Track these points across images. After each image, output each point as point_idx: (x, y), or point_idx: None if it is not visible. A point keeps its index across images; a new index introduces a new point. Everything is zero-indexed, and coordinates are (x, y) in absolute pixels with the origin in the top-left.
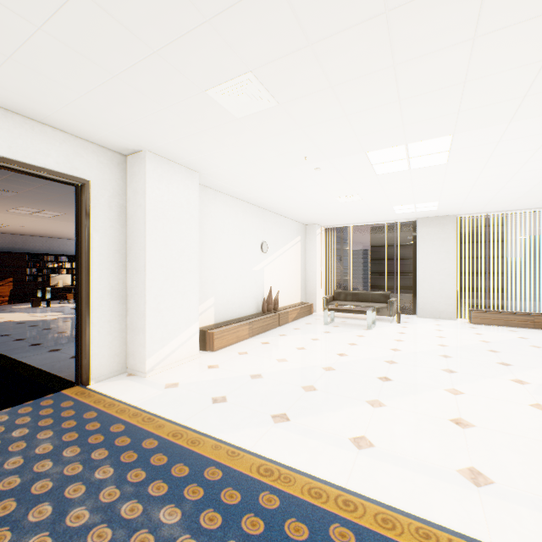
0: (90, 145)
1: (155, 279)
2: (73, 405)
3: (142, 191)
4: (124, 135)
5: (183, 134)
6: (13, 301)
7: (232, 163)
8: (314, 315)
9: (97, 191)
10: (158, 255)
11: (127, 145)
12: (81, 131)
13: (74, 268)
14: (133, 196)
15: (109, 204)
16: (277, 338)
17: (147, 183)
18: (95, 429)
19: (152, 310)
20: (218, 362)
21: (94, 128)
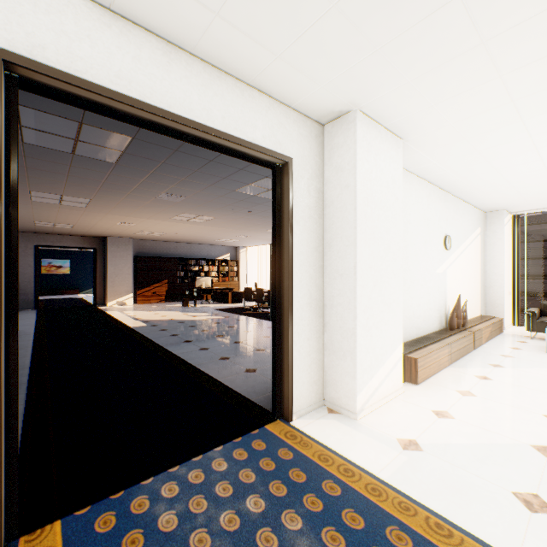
0: (291, 112)
1: (364, 285)
2: (293, 458)
3: (350, 167)
4: (344, 84)
5: (440, 60)
6: (167, 299)
7: (474, 110)
8: (507, 334)
9: (297, 172)
10: (367, 252)
11: (336, 104)
12: (290, 90)
13: (210, 271)
14: (333, 176)
15: (307, 188)
16: (493, 370)
17: (357, 154)
18: (361, 531)
19: (361, 327)
20: (442, 405)
21: (310, 79)
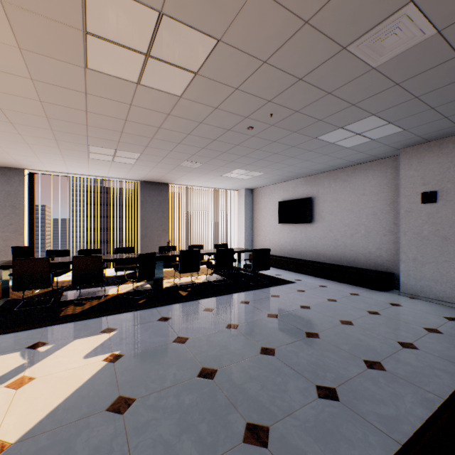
0: None
1: None
2: None
3: None
4: None
5: None
6: None
7: None
8: None
9: None
10: None
11: None
12: None
13: None
14: None
15: None
16: None
17: None
18: None
19: None
20: None
21: None
